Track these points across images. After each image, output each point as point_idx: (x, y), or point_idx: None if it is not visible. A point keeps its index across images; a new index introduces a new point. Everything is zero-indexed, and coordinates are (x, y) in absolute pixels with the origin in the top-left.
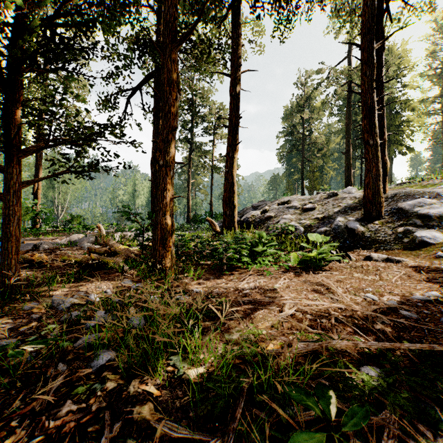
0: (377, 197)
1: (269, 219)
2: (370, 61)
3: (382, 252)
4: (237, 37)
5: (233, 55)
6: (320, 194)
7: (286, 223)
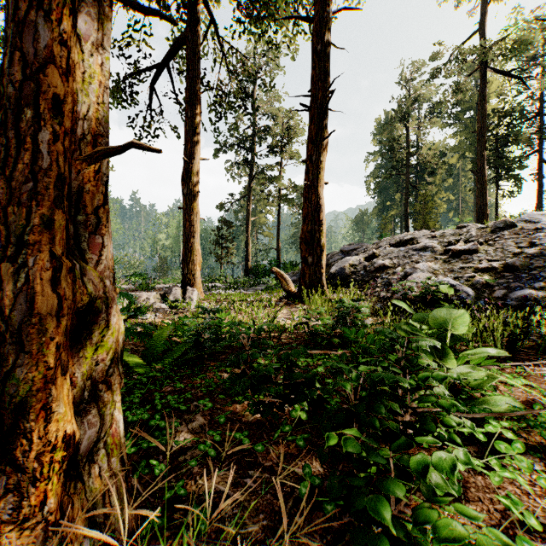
0: None
1: (384, 270)
2: None
3: None
4: None
5: None
6: (470, 227)
7: (432, 280)
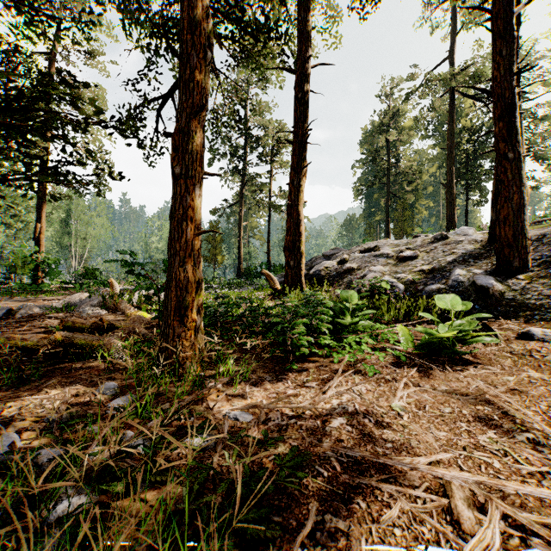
0: (520, 238)
1: (350, 271)
2: (508, 33)
3: (539, 324)
4: (304, 16)
5: (299, 42)
6: (420, 238)
7: (377, 278)
